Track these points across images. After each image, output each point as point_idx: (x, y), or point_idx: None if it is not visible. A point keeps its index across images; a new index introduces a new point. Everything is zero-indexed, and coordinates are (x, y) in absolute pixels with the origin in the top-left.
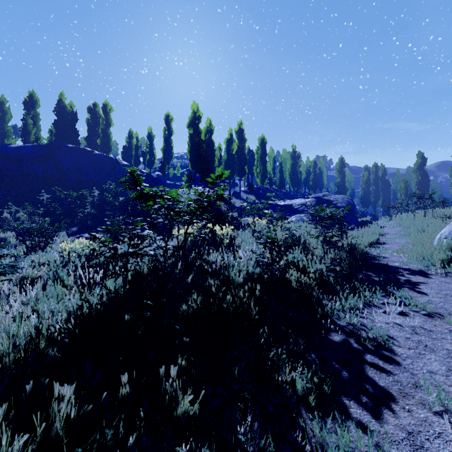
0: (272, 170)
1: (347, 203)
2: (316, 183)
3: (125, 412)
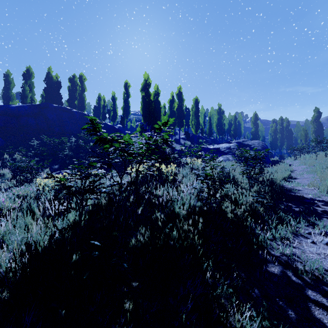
0: (203, 123)
1: (262, 147)
2: (236, 132)
3: None
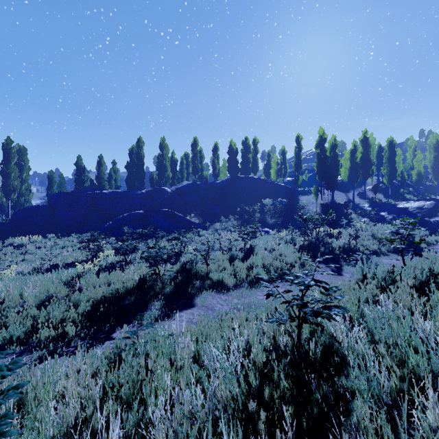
0: (411, 162)
1: None
2: None
3: (311, 257)
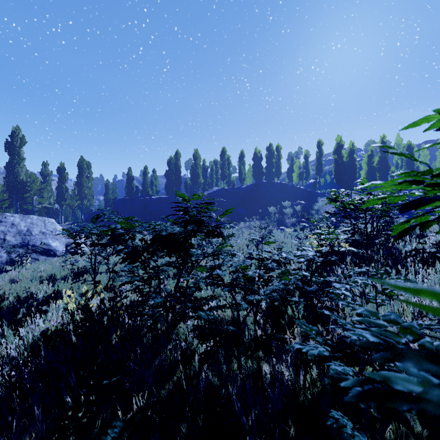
0: None
1: None
2: None
3: None
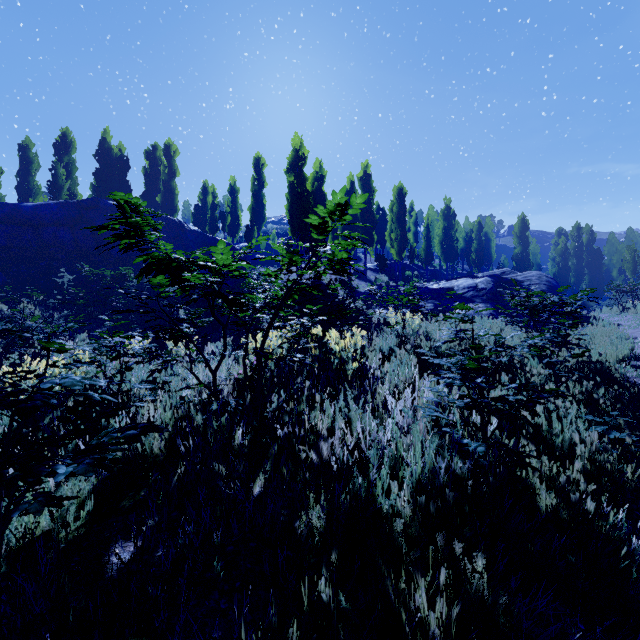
0: (412, 237)
1: (548, 285)
2: (482, 255)
3: None
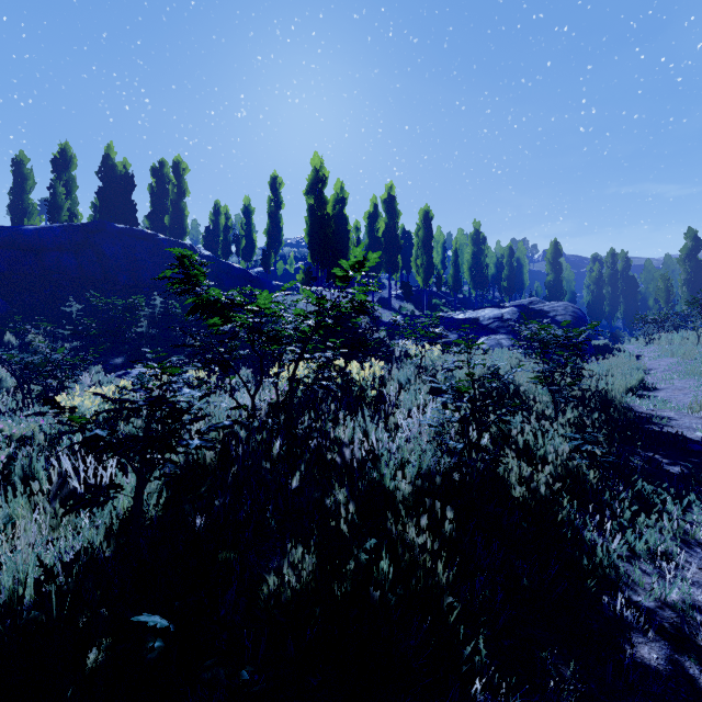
0: (440, 263)
1: (574, 316)
2: (513, 282)
3: None
